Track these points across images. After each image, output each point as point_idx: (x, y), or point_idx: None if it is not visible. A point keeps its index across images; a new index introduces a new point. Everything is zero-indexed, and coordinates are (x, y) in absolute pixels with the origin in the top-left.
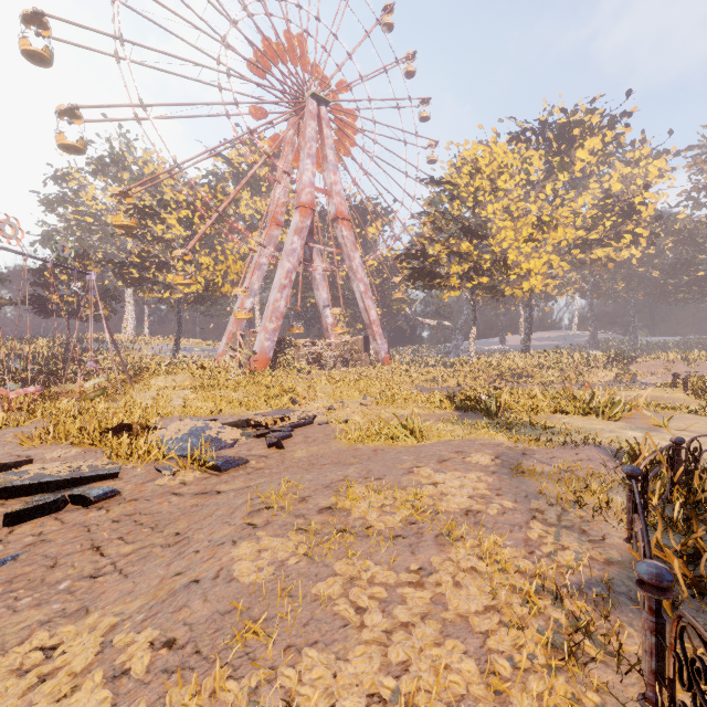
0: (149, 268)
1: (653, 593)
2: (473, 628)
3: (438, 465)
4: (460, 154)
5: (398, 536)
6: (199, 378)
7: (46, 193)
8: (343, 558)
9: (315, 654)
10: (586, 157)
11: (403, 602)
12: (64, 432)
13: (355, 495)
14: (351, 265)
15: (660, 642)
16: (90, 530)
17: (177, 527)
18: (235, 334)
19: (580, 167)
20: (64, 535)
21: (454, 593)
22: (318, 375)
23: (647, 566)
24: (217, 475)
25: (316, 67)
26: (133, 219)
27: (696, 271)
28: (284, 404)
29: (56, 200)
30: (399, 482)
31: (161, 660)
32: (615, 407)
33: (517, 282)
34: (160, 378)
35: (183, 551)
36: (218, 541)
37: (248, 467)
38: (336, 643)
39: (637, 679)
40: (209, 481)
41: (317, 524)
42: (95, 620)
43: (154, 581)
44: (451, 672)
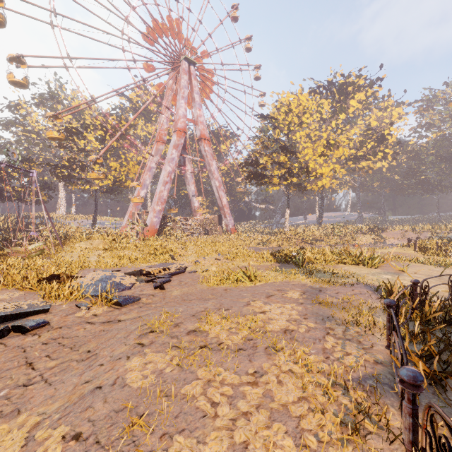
0: (75, 169)
1: (410, 389)
2: (291, 413)
3: (266, 299)
4: (279, 99)
5: (240, 349)
6: (109, 242)
7: (3, 117)
8: (203, 366)
9: (182, 440)
10: (355, 104)
11: (244, 397)
12: (11, 280)
13: (212, 321)
14: (210, 169)
15: (415, 422)
16: (25, 351)
17: (89, 346)
18: (134, 213)
19: (352, 110)
20: (6, 355)
21: (278, 389)
22: (189, 240)
23: (407, 370)
24: (118, 309)
25: (187, 41)
26: (63, 136)
27: (420, 176)
28: (166, 259)
29: (10, 122)
30: (241, 311)
31: (70, 449)
32: (375, 259)
33: (314, 181)
34: (82, 242)
35: (92, 364)
36: (116, 357)
37: (140, 303)
38: (197, 430)
39: (399, 445)
40: (113, 313)
41: (186, 342)
42: (24, 419)
43: (69, 387)
44: (276, 447)
